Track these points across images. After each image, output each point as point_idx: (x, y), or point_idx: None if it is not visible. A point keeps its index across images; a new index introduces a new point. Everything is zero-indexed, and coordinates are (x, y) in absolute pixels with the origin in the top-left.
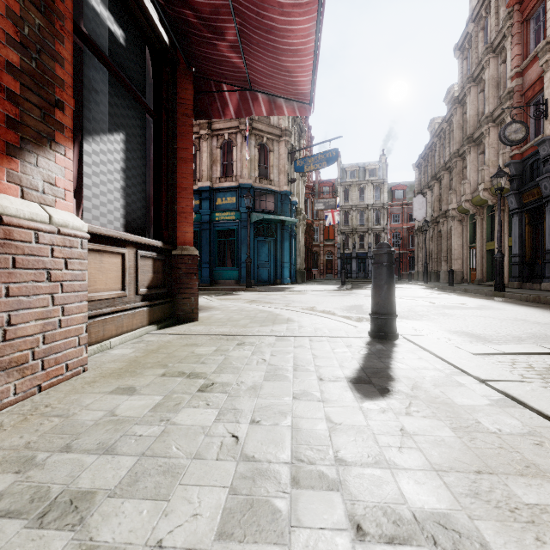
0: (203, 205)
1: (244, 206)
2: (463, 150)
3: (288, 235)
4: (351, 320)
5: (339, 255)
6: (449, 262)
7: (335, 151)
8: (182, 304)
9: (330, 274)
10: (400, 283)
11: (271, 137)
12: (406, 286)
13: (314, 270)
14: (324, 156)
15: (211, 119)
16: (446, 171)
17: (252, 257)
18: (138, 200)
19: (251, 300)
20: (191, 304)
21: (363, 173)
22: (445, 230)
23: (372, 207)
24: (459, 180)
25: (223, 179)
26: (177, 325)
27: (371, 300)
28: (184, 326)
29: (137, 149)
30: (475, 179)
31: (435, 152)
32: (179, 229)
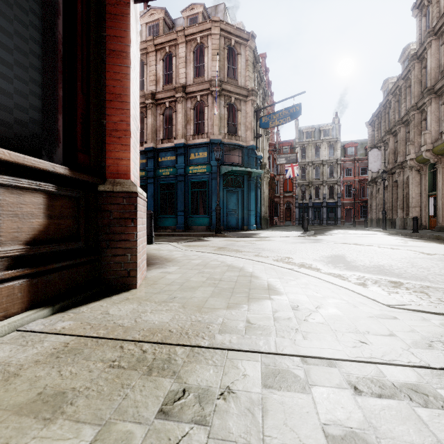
0: (178, 160)
1: (214, 160)
2: (422, 103)
3: (254, 186)
4: (352, 284)
5: (296, 205)
6: (405, 210)
7: (299, 106)
8: (113, 264)
9: (289, 221)
10: (356, 229)
11: (238, 98)
12: (366, 232)
13: (274, 217)
14: (288, 112)
15: None
16: (402, 125)
17: (221, 205)
18: (19, 93)
19: (219, 247)
20: (126, 264)
21: (318, 133)
22: (401, 180)
23: (326, 163)
24: (417, 131)
25: (196, 136)
26: (97, 299)
27: None
28: (103, 305)
29: (17, 4)
30: (436, 129)
31: (389, 109)
32: (109, 155)
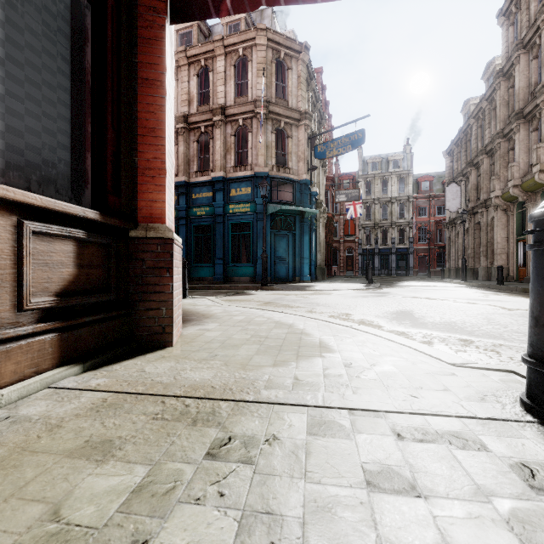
0: (216, 197)
1: (260, 197)
2: (509, 129)
3: (308, 229)
4: (416, 342)
5: (360, 251)
6: (489, 257)
7: (361, 133)
8: (146, 319)
9: (350, 271)
10: (431, 280)
11: (289, 122)
12: (442, 284)
13: (333, 267)
14: (348, 139)
15: (196, 19)
16: (486, 155)
17: (268, 252)
18: (47, 132)
19: (265, 302)
20: (161, 319)
21: (385, 164)
22: (485, 222)
23: (396, 200)
24: (503, 163)
25: (238, 168)
26: (130, 357)
27: (534, 329)
28: (138, 363)
29: (45, 35)
30: (526, 160)
31: (471, 136)
32: (141, 196)
